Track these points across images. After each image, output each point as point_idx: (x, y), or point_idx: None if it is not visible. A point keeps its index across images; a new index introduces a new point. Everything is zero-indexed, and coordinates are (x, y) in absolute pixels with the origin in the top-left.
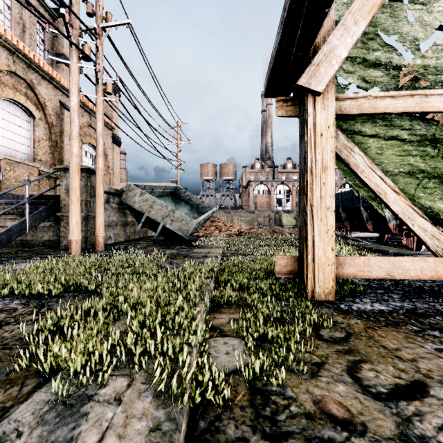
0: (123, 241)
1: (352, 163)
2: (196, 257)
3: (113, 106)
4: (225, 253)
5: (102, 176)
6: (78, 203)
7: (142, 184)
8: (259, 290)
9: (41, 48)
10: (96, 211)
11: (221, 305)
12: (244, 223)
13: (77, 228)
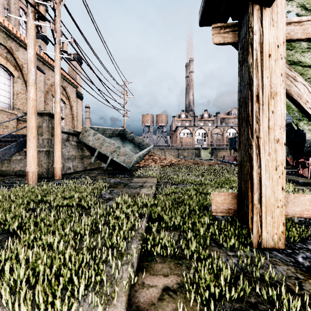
0: (80, 171)
1: (295, 93)
2: (133, 187)
3: (77, 70)
4: (159, 182)
5: (59, 118)
6: (34, 140)
7: (96, 127)
8: (197, 236)
9: (23, 28)
10: (54, 147)
11: (152, 256)
12: (173, 157)
13: (33, 161)
